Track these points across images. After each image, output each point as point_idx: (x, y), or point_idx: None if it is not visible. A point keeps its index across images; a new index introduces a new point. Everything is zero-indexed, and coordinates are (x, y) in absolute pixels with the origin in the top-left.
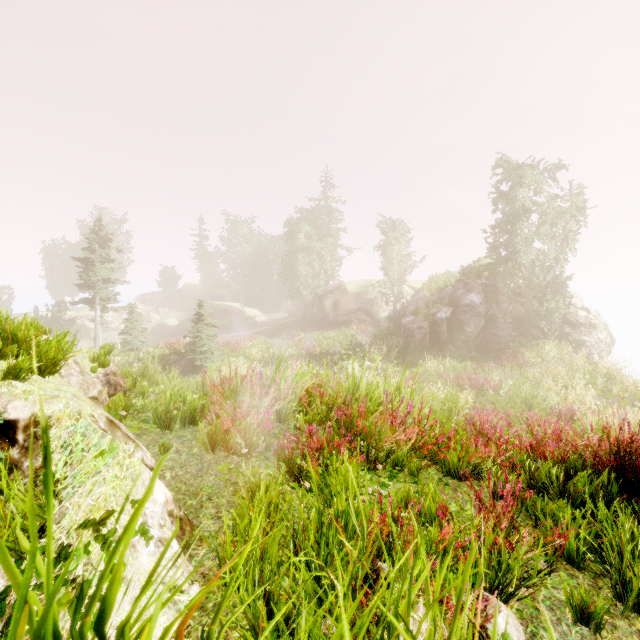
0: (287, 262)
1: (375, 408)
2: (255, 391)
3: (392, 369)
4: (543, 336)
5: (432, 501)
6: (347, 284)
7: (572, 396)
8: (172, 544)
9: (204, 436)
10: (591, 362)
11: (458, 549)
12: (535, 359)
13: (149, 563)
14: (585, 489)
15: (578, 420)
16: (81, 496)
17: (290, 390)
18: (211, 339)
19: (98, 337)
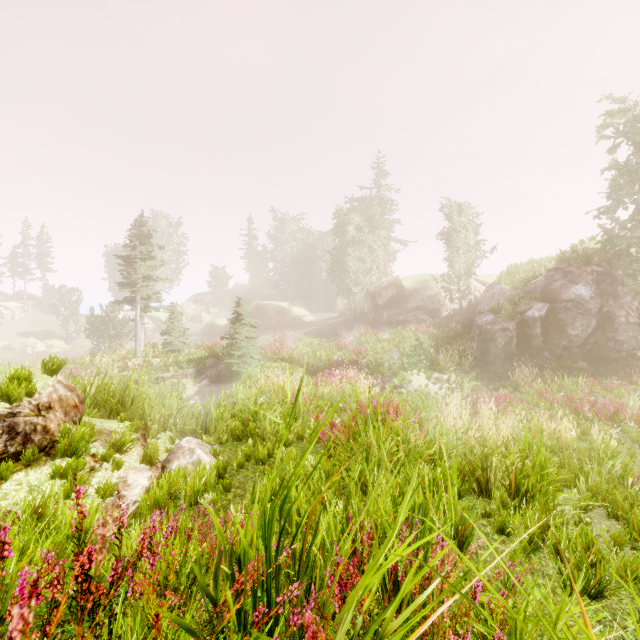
0: (336, 257)
1: None
2: None
3: (470, 383)
4: None
5: None
6: (403, 280)
7: None
8: None
9: None
10: None
11: None
12: None
13: None
14: None
15: None
16: None
17: None
18: (250, 341)
19: (138, 338)
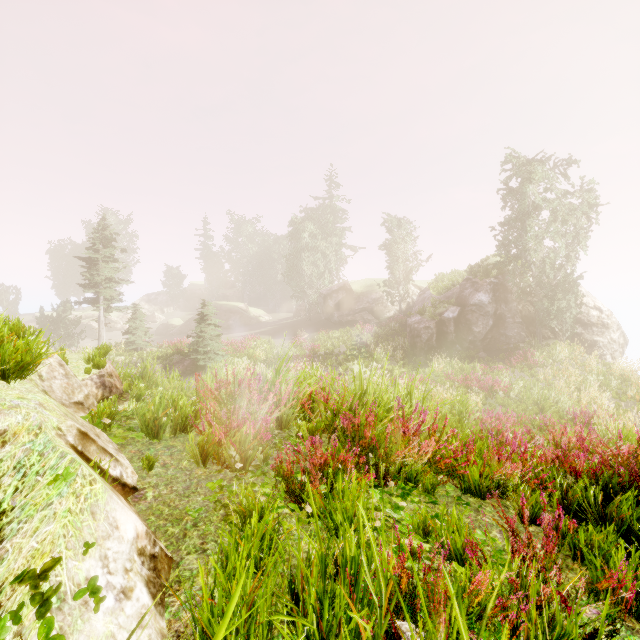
0: (291, 261)
1: (384, 415)
2: (252, 397)
3: (398, 370)
4: (554, 336)
5: (457, 532)
6: (352, 284)
7: (586, 398)
8: (139, 595)
9: (194, 447)
10: (604, 363)
11: (500, 609)
12: (546, 360)
13: (105, 625)
14: (631, 514)
15: (594, 424)
16: (25, 535)
17: (291, 395)
18: (214, 339)
19: (102, 337)
